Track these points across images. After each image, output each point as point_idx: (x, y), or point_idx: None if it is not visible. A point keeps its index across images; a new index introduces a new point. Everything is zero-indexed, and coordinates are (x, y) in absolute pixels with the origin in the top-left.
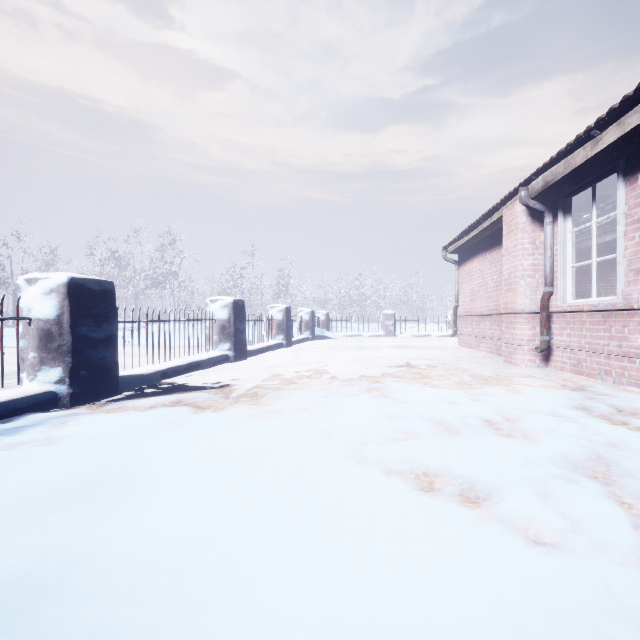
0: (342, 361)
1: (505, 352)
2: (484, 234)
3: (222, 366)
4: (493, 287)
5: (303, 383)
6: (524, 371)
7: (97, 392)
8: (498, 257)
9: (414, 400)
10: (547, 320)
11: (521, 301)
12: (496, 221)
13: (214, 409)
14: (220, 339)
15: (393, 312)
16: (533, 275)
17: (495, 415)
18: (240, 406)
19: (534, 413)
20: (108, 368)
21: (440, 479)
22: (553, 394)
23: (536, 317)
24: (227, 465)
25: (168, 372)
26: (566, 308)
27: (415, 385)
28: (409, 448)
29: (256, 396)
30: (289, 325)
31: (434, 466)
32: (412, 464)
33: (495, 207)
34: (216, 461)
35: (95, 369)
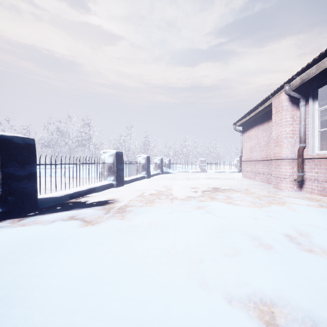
0: (178, 187)
1: (274, 182)
2: (259, 114)
3: (109, 190)
4: (264, 144)
5: (155, 202)
6: (288, 194)
7: (21, 210)
8: (267, 127)
9: (229, 216)
10: (302, 163)
11: (285, 152)
12: (267, 106)
13: (95, 223)
14: (108, 174)
15: (205, 159)
16: (292, 136)
17: (290, 230)
18: (112, 221)
19: (317, 229)
20: (29, 194)
21: (279, 311)
22: (319, 212)
23: (294, 161)
24: (85, 291)
25: (74, 195)
26: (315, 156)
27: (226, 204)
28: (239, 267)
29: (125, 212)
30: (148, 166)
31: (268, 292)
32: (247, 289)
33: (267, 97)
34: (77, 285)
35: (19, 195)
